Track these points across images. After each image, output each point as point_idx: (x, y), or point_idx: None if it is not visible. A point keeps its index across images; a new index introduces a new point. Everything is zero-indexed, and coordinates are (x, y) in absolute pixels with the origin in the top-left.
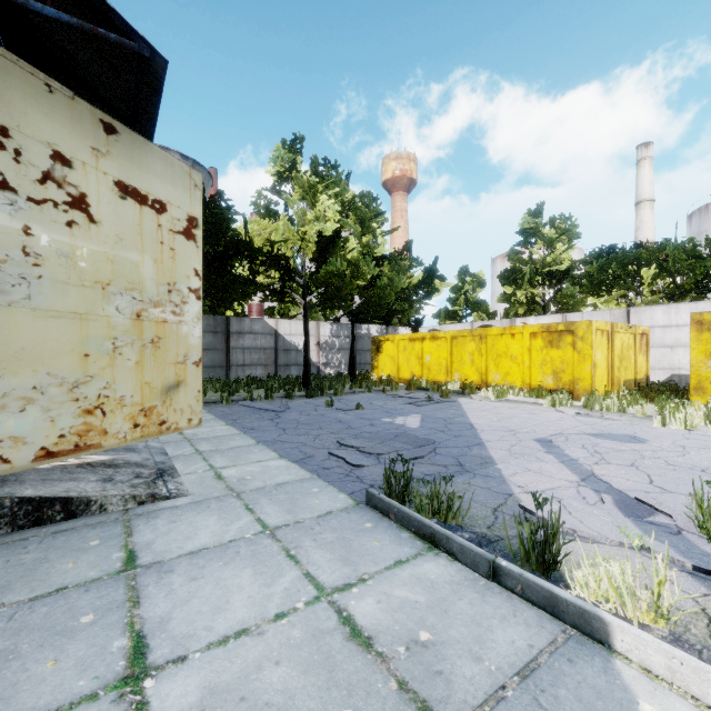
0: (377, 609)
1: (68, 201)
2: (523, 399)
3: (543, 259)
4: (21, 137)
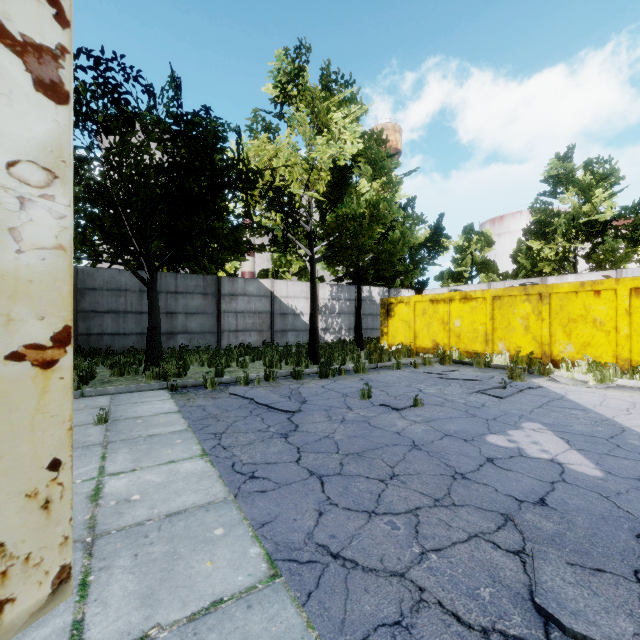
0: None
1: None
2: None
3: (578, 208)
4: None
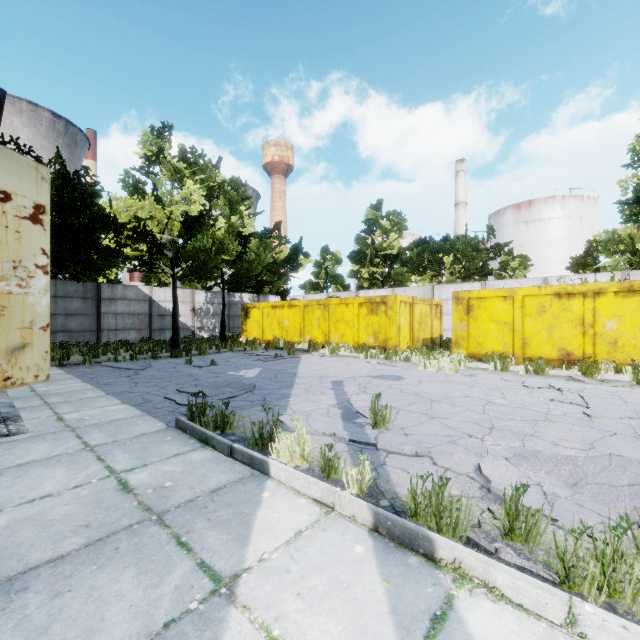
0: (146, 477)
1: None
2: (350, 354)
3: (381, 244)
4: None
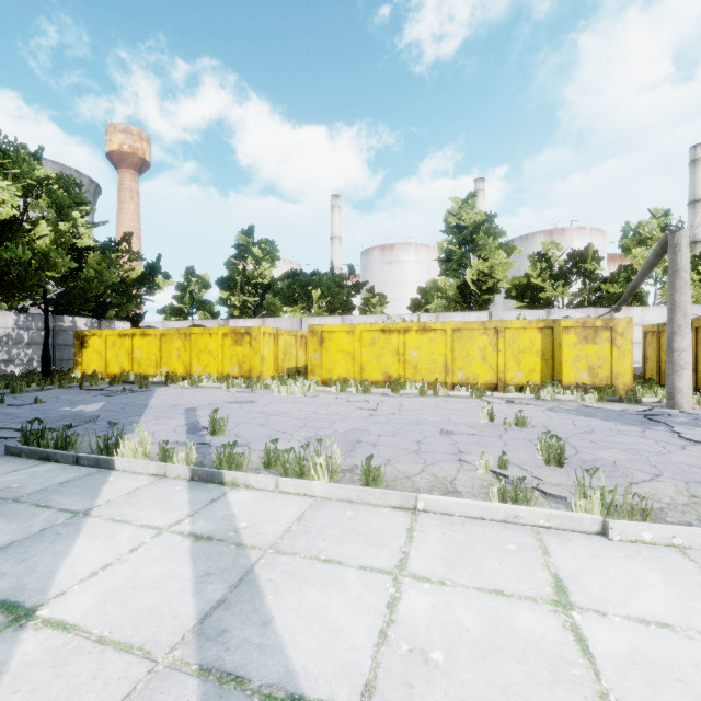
0: None
1: None
2: (212, 385)
3: (253, 272)
4: None
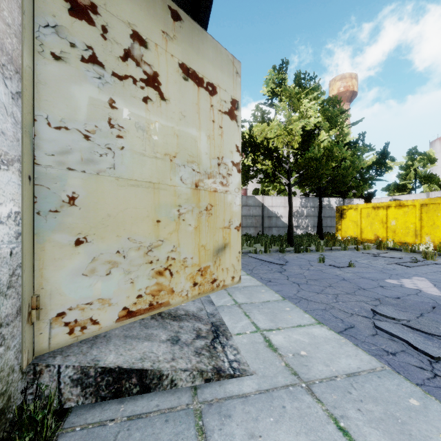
0: None
1: (144, 79)
2: None
3: None
4: (107, 15)
